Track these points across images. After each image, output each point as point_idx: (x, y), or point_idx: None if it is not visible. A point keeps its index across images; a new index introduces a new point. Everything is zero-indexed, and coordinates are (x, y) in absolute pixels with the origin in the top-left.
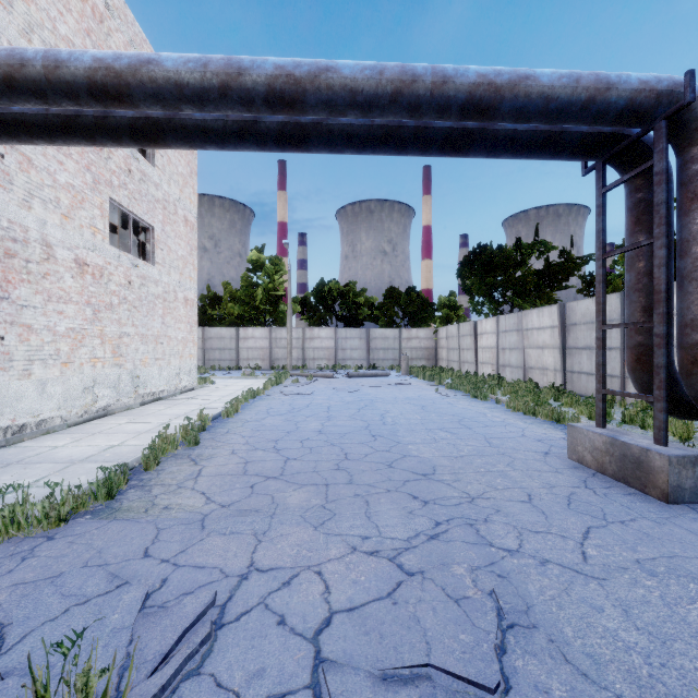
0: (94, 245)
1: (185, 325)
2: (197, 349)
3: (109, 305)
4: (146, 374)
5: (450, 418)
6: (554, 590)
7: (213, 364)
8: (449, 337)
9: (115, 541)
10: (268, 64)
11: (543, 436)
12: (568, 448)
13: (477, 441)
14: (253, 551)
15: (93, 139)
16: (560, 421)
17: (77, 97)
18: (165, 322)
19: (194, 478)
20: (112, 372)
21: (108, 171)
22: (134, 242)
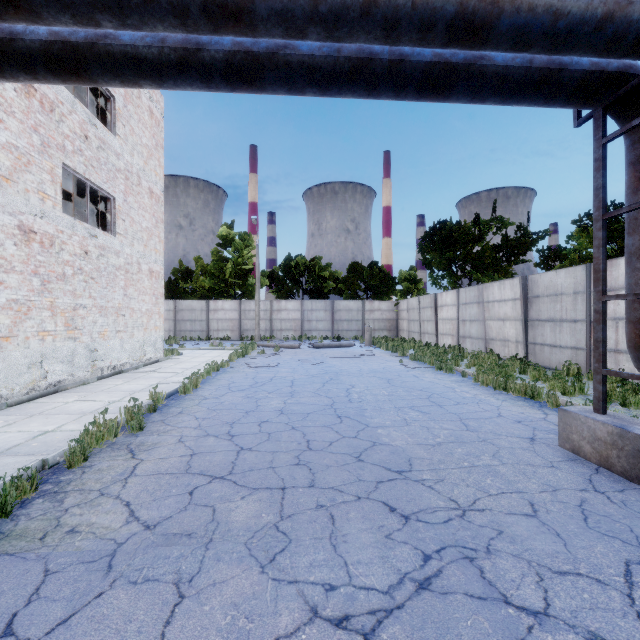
0: (42, 212)
1: (150, 297)
2: (169, 320)
3: (61, 276)
4: (106, 347)
5: (419, 393)
6: None
7: (184, 335)
8: (410, 309)
9: None
10: None
11: (522, 416)
12: (559, 435)
13: (452, 422)
14: (167, 620)
15: None
16: (534, 397)
17: None
18: (127, 294)
19: (124, 479)
20: (65, 346)
21: (60, 135)
22: (97, 213)
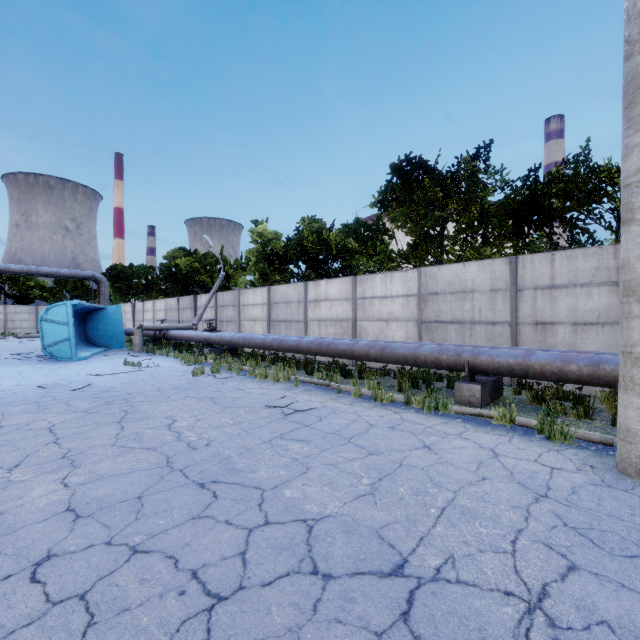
0: None
1: None
2: None
3: None
4: None
5: None
6: None
7: None
8: None
9: None
10: None
11: None
12: None
13: None
14: None
15: None
16: None
17: None
18: None
19: None
20: None
21: None
22: None
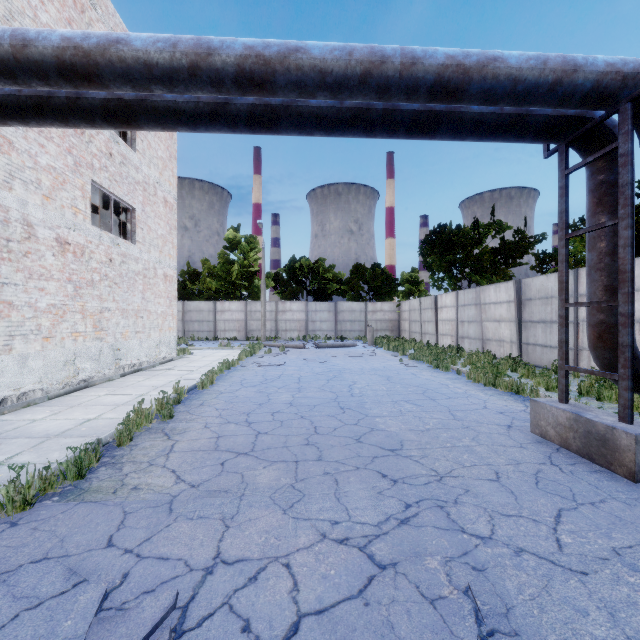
0: (75, 225)
1: (165, 300)
2: (178, 321)
3: (90, 282)
4: (127, 347)
5: (415, 389)
6: (533, 588)
7: (192, 335)
8: (412, 310)
9: (79, 527)
10: (238, 45)
11: (504, 408)
12: (531, 422)
13: (441, 413)
14: (220, 539)
15: (66, 120)
16: (519, 393)
17: (47, 77)
18: (145, 297)
19: (166, 454)
20: (93, 345)
21: (89, 154)
22: (116, 222)
